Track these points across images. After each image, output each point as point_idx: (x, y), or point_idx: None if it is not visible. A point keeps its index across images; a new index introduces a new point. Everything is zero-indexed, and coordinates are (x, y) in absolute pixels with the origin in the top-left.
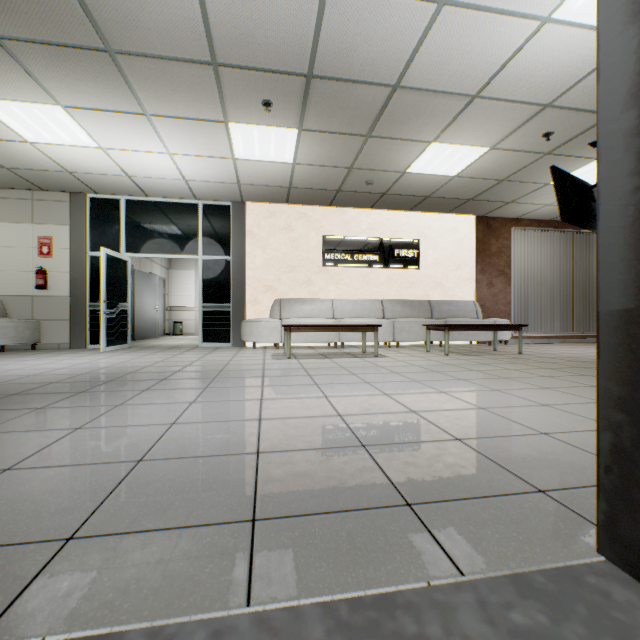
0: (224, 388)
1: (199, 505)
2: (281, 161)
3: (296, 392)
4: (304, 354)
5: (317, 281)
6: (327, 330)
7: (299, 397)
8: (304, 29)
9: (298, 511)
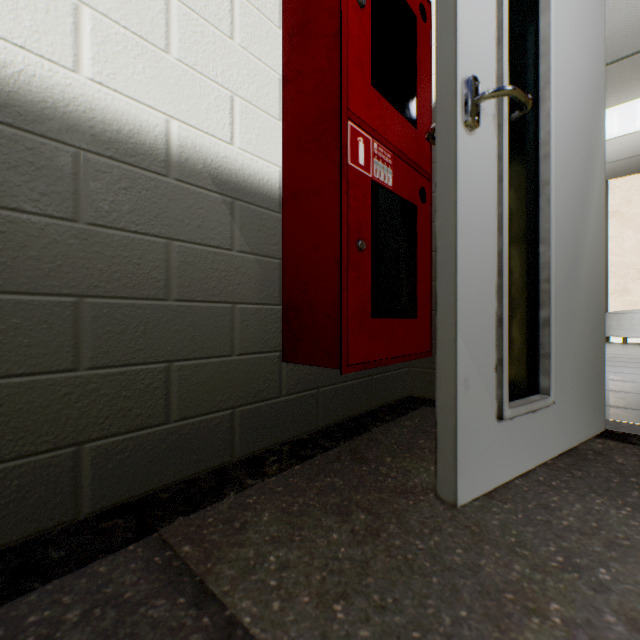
0: (619, 367)
1: None
2: None
3: None
4: None
5: None
6: None
7: None
8: None
9: None
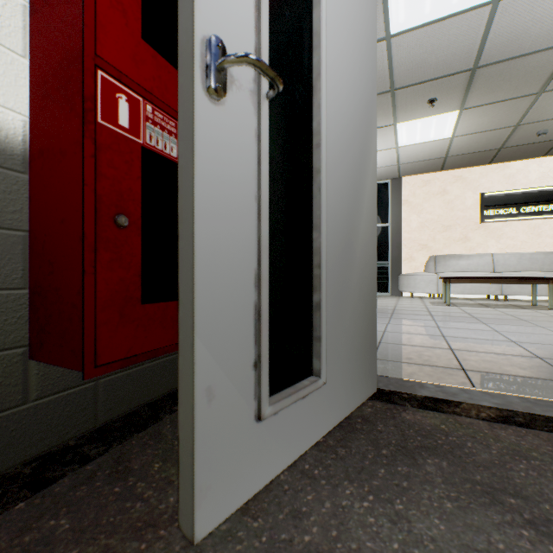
0: (404, 319)
1: (427, 360)
2: (439, 138)
3: (466, 326)
4: (462, 303)
5: (474, 237)
6: (488, 282)
7: (470, 329)
8: (471, 39)
9: (491, 372)
